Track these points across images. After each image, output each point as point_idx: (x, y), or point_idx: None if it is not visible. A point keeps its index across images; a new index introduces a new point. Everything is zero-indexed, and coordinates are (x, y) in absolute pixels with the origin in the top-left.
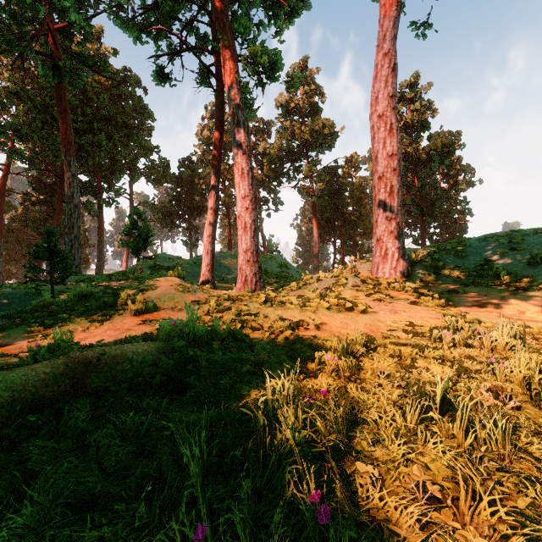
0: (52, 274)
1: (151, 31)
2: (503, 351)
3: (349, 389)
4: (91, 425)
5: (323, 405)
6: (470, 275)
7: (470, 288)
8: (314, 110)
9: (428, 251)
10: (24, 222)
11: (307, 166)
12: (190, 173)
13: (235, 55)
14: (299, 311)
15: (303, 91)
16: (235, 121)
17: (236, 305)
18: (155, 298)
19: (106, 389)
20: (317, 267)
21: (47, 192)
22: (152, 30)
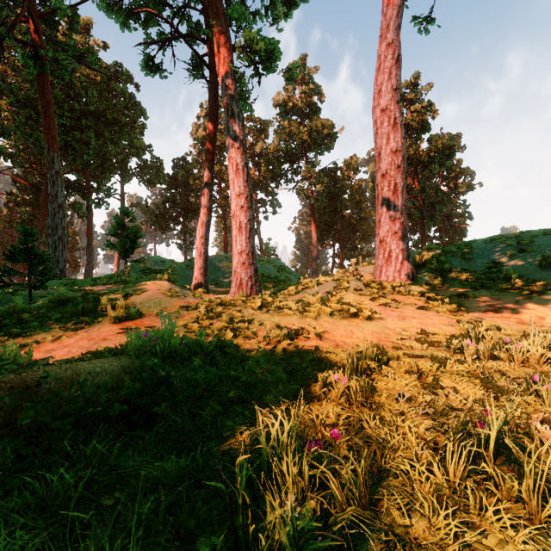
0: (29, 278)
1: (139, 17)
2: (537, 365)
3: (364, 420)
4: (2, 486)
5: (335, 453)
6: (478, 278)
7: (480, 292)
8: (313, 110)
9: (432, 253)
10: (8, 223)
11: (306, 167)
12: (185, 173)
13: (229, 43)
14: (298, 317)
15: (302, 91)
16: (229, 113)
17: (229, 311)
18: (139, 303)
19: (43, 426)
20: (315, 271)
21: (33, 192)
22: (140, 16)
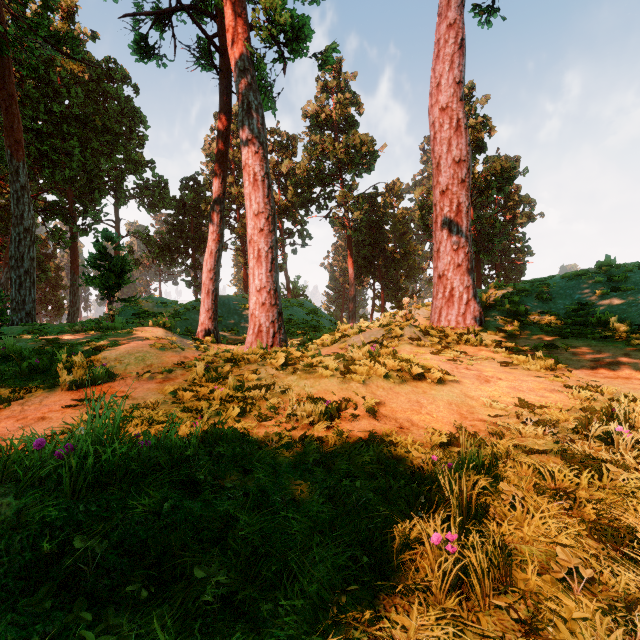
0: None
1: None
2: None
3: None
4: None
5: None
6: (562, 324)
7: (570, 341)
8: (350, 124)
9: (501, 292)
10: None
11: (342, 191)
12: (195, 196)
13: (244, 15)
14: (339, 381)
15: (336, 100)
16: (245, 106)
17: (240, 370)
18: (114, 359)
19: None
20: (353, 314)
21: (1, 216)
22: None
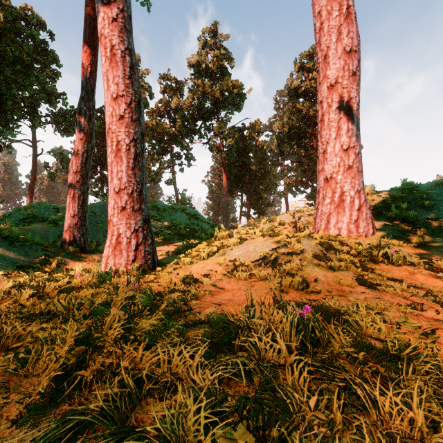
0: None
1: None
2: None
3: None
4: None
5: None
6: None
7: None
8: (224, 74)
9: (377, 198)
10: None
11: (218, 123)
12: (102, 124)
13: None
14: None
15: (214, 55)
16: None
17: None
18: None
19: None
20: (226, 218)
21: None
22: None
